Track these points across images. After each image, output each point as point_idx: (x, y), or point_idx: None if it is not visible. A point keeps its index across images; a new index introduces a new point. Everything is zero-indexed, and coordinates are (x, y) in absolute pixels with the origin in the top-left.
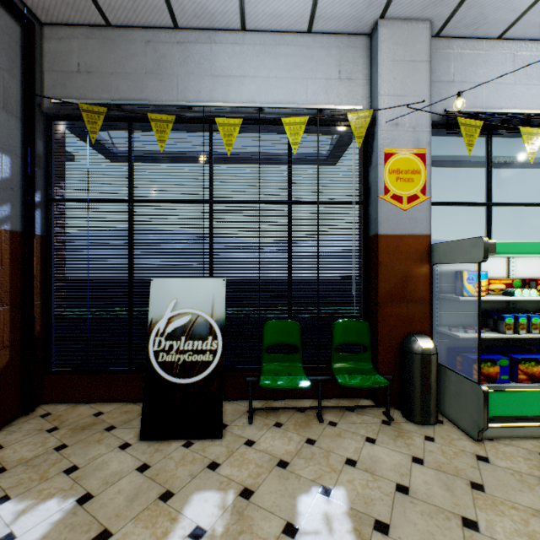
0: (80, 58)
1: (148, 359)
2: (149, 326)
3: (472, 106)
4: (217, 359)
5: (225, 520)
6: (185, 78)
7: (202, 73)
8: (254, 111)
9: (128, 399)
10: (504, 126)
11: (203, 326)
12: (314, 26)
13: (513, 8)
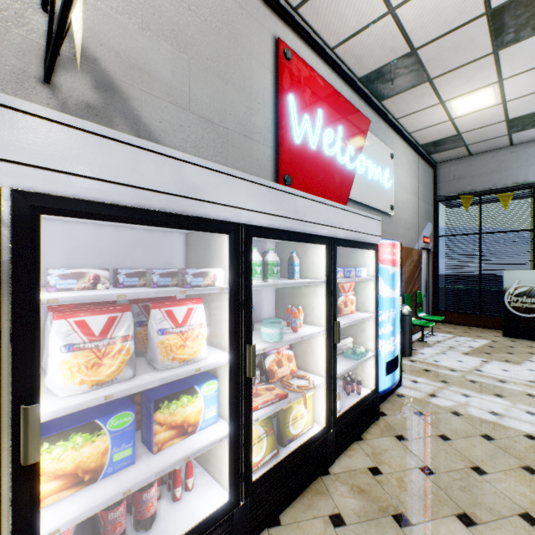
0: (454, 173)
1: (504, 304)
2: (503, 291)
3: None
4: None
5: None
6: (516, 169)
7: (528, 164)
8: None
9: (480, 326)
10: None
11: None
12: None
13: None
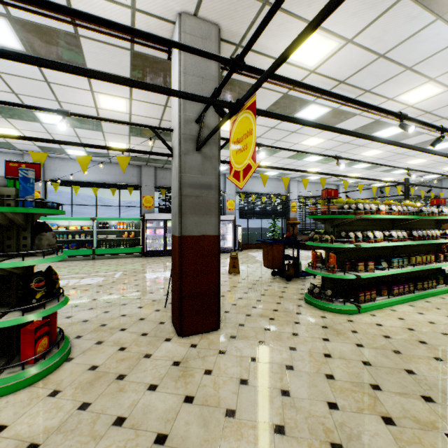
0: None
1: None
2: None
3: (64, 177)
4: None
5: None
6: None
7: None
8: None
9: None
10: (68, 185)
11: None
12: (3, 152)
13: (65, 156)
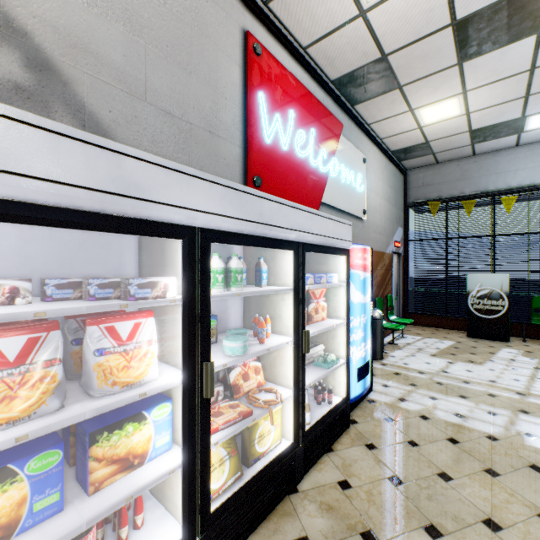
0: (423, 180)
1: (468, 306)
2: (467, 293)
3: None
4: (504, 309)
5: (521, 353)
6: (478, 178)
7: (489, 174)
8: (523, 187)
9: (447, 328)
10: None
11: (496, 294)
12: None
13: None
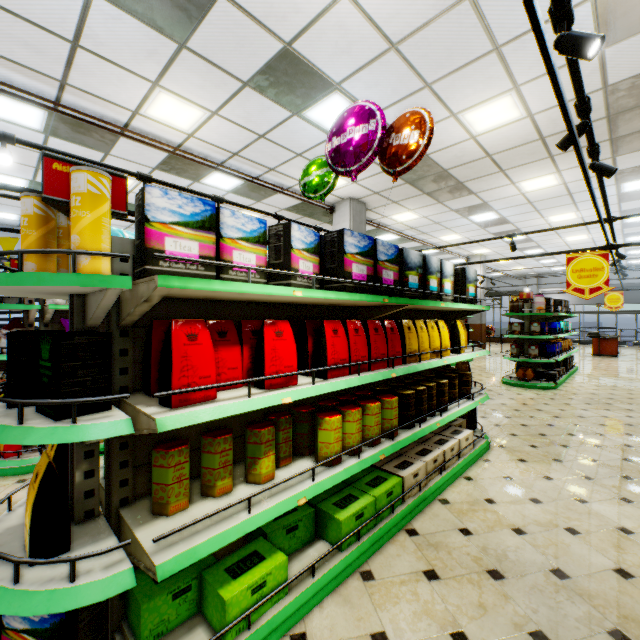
0: None
1: None
2: None
3: None
4: None
5: None
6: None
7: None
8: None
9: None
10: None
11: None
12: None
13: None
